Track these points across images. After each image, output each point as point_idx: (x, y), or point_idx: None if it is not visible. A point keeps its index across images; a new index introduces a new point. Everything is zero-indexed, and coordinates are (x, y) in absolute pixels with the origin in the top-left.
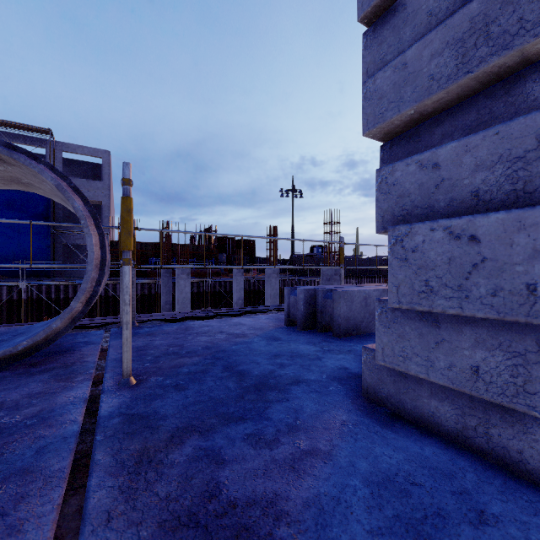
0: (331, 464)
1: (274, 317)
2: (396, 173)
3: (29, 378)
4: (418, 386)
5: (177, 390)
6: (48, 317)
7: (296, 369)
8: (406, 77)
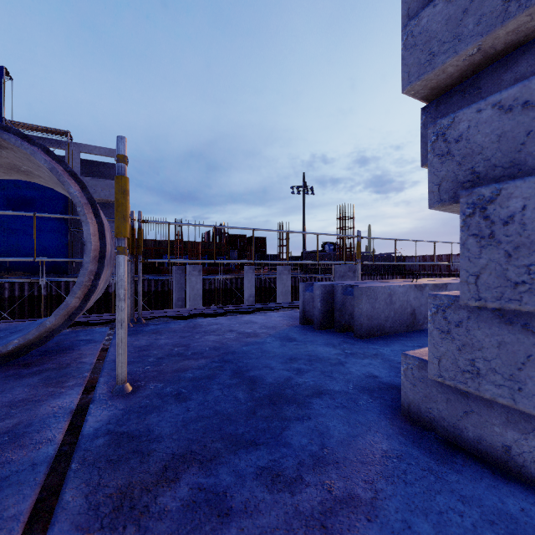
0: (377, 524)
1: (287, 315)
2: (461, 124)
3: (16, 381)
4: (486, 409)
5: (178, 400)
6: None
7: (316, 376)
8: (466, 5)
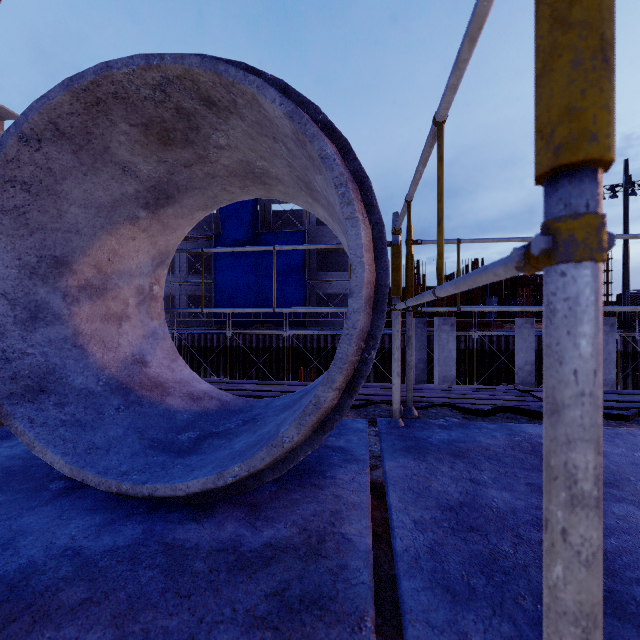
0: None
1: None
2: None
3: (228, 585)
4: None
5: None
6: (304, 366)
7: None
8: None
